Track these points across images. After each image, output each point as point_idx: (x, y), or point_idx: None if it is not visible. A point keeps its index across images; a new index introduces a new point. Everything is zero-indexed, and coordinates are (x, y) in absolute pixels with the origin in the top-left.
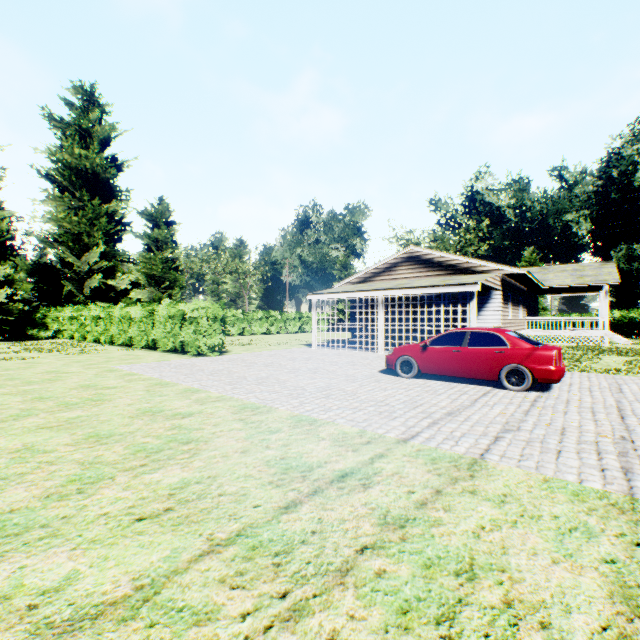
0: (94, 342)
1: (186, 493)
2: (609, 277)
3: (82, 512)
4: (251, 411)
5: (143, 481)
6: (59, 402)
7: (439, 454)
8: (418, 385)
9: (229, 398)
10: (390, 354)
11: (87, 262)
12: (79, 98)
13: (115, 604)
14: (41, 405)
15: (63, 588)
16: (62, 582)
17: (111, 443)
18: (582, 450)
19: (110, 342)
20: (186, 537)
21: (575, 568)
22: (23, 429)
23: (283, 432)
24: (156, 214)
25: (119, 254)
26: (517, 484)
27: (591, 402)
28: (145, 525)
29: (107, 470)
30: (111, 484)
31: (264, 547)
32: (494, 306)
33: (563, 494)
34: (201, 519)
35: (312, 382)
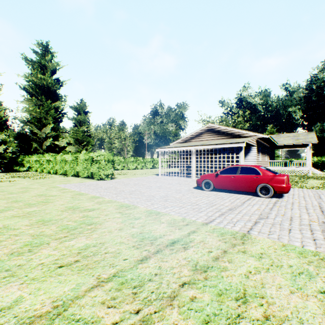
0: (47, 173)
1: (87, 252)
2: (312, 139)
3: (29, 262)
4: (125, 208)
5: (64, 245)
6: (25, 203)
7: (225, 231)
8: (213, 194)
9: (114, 201)
10: (199, 178)
11: (44, 132)
12: (40, 49)
13: (41, 317)
14: (16, 204)
15: (12, 307)
16: (12, 303)
17: (50, 224)
18: (302, 229)
19: (55, 173)
20: (85, 277)
21: (303, 296)
22: (4, 217)
23: (142, 219)
24: (79, 107)
25: (60, 128)
26: (268, 247)
27: (305, 203)
28: (63, 270)
29: (46, 239)
30: (47, 247)
31: (128, 283)
32: (252, 154)
33: (294, 253)
34: (94, 266)
35: (158, 193)
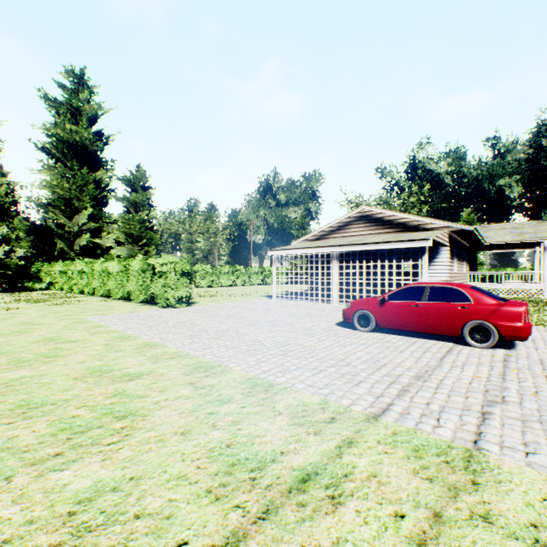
0: (80, 293)
1: (91, 512)
2: None
3: None
4: (204, 372)
5: (45, 485)
6: (12, 358)
7: (421, 441)
8: (377, 340)
9: (185, 355)
10: (347, 308)
11: (77, 223)
12: (70, 81)
13: None
14: None
15: None
16: None
17: (36, 417)
18: None
19: (93, 293)
20: None
21: None
22: None
23: (235, 402)
24: (134, 180)
25: (105, 216)
26: (543, 501)
27: None
28: None
29: (10, 463)
30: (1, 491)
31: None
32: (442, 261)
33: None
34: None
35: (270, 336)
